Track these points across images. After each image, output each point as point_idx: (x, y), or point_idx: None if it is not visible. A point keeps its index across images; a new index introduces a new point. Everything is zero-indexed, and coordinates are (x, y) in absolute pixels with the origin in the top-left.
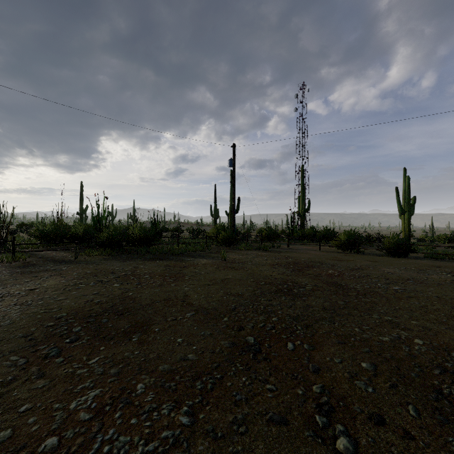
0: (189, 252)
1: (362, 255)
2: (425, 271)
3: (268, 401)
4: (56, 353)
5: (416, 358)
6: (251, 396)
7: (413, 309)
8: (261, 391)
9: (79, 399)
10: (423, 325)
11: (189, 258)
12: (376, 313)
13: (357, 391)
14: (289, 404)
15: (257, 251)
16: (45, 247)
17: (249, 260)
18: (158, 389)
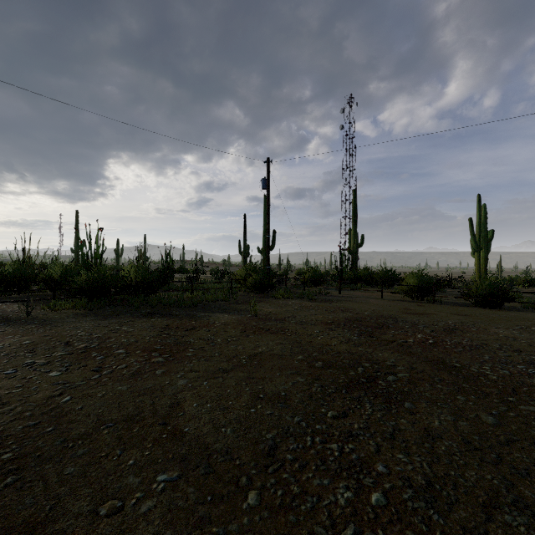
0: (206, 302)
1: (440, 304)
2: None
3: None
4: None
5: None
6: None
7: None
8: None
9: None
10: None
11: (204, 313)
12: None
13: None
14: None
15: (299, 300)
16: (0, 296)
17: (291, 316)
18: None
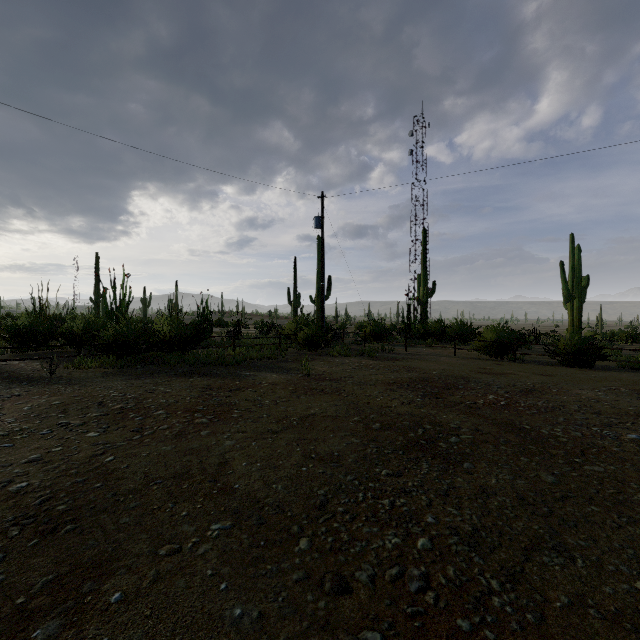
0: (250, 360)
1: (522, 363)
2: None
3: None
4: None
5: None
6: None
7: None
8: None
9: None
10: None
11: (249, 372)
12: None
13: None
14: None
15: (358, 358)
16: (15, 353)
17: (348, 375)
18: None
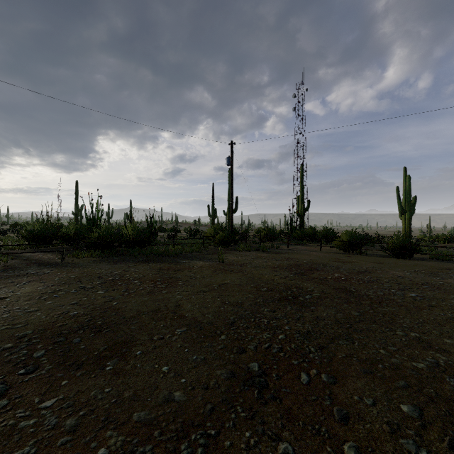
0: (185, 253)
1: (365, 256)
2: (437, 274)
3: None
4: (0, 393)
5: None
6: None
7: (440, 322)
8: None
9: None
10: None
11: (185, 260)
12: (399, 328)
13: None
14: None
15: (256, 252)
16: (32, 249)
17: (248, 262)
18: None
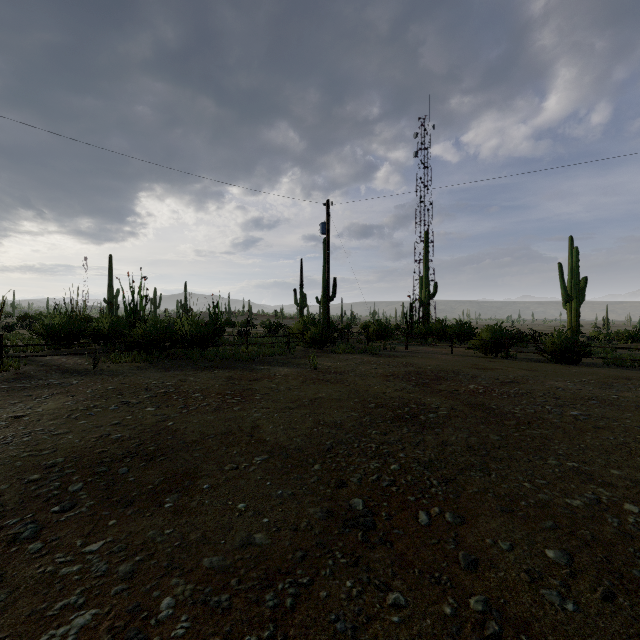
0: (262, 356)
1: (514, 360)
2: (612, 385)
3: (393, 634)
4: (31, 534)
5: (634, 540)
6: (362, 621)
7: (608, 449)
8: (380, 611)
9: (54, 631)
10: (632, 477)
11: (263, 366)
12: (552, 456)
13: (547, 609)
14: (432, 639)
15: (361, 355)
16: (52, 350)
17: (351, 369)
18: (198, 610)
